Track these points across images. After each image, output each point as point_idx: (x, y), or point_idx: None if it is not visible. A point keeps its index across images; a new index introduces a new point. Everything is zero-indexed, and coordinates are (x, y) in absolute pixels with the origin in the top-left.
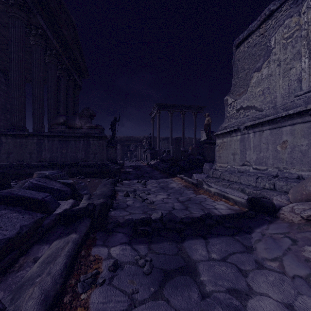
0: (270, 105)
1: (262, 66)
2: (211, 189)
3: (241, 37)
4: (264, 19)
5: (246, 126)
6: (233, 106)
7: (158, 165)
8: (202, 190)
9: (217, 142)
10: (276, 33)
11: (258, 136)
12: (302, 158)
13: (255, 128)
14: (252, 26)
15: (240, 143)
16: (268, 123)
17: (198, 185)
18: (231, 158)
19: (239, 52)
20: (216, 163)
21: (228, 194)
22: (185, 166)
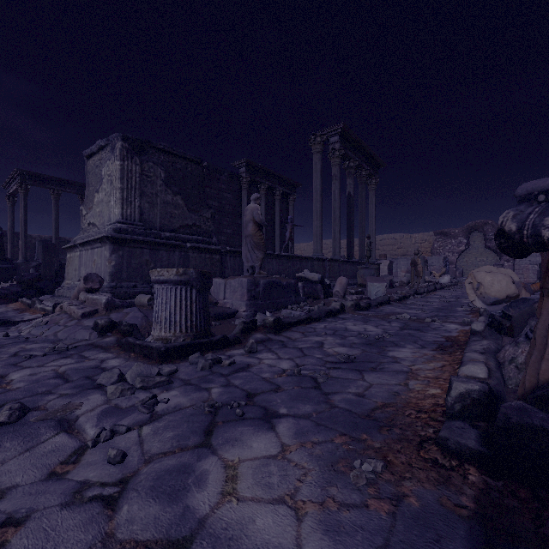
0: (103, 227)
1: (99, 189)
2: (38, 306)
3: (87, 152)
4: (100, 148)
5: (78, 244)
6: (87, 219)
7: (6, 291)
8: (32, 309)
9: (67, 256)
10: (105, 167)
11: (87, 254)
12: (99, 273)
13: (85, 246)
14: (93, 148)
15: (79, 259)
16: (89, 244)
17: (32, 306)
18: (74, 274)
19: (90, 165)
20: (65, 280)
21: (48, 307)
22: (45, 288)
